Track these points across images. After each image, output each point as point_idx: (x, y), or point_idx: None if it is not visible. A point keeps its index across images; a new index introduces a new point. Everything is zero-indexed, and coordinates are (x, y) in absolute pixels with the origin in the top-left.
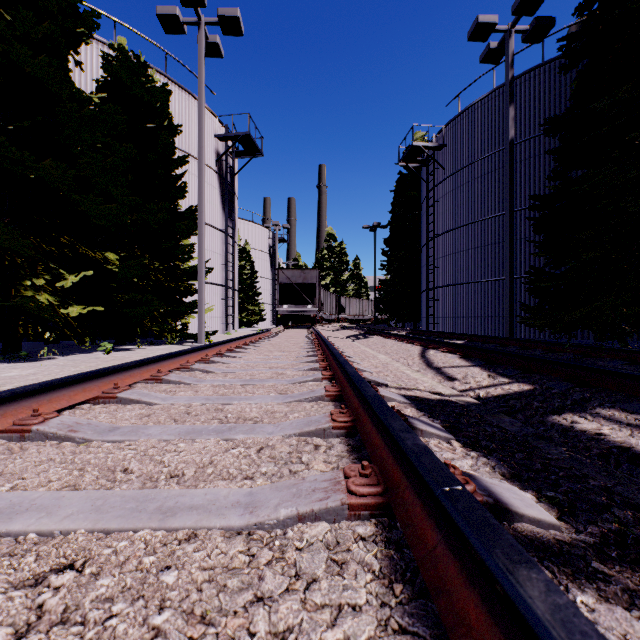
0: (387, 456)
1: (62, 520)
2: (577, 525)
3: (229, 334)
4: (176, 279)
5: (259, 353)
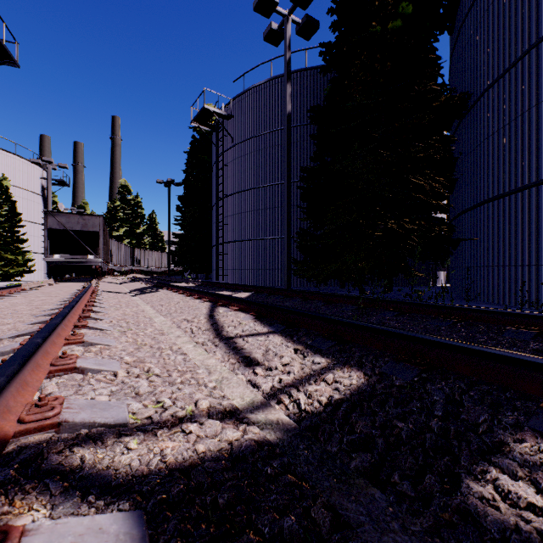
0: None
1: None
2: None
3: None
4: None
5: None
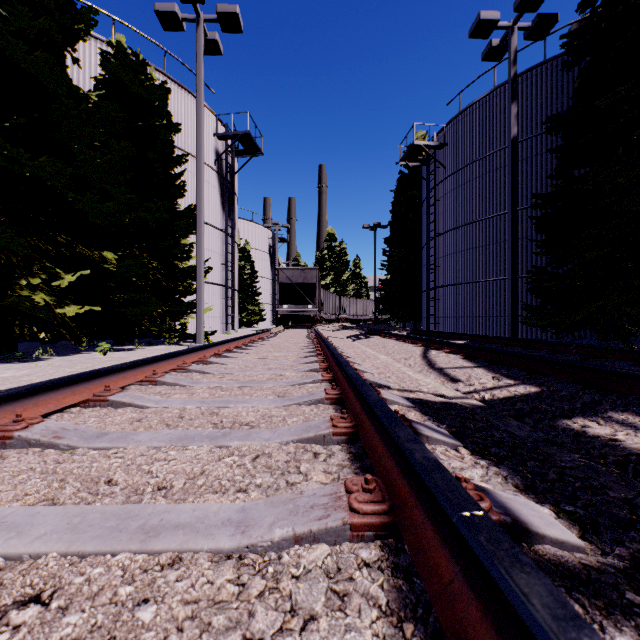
0: (392, 468)
1: (33, 541)
2: (602, 545)
3: (229, 334)
4: (175, 279)
5: (258, 353)
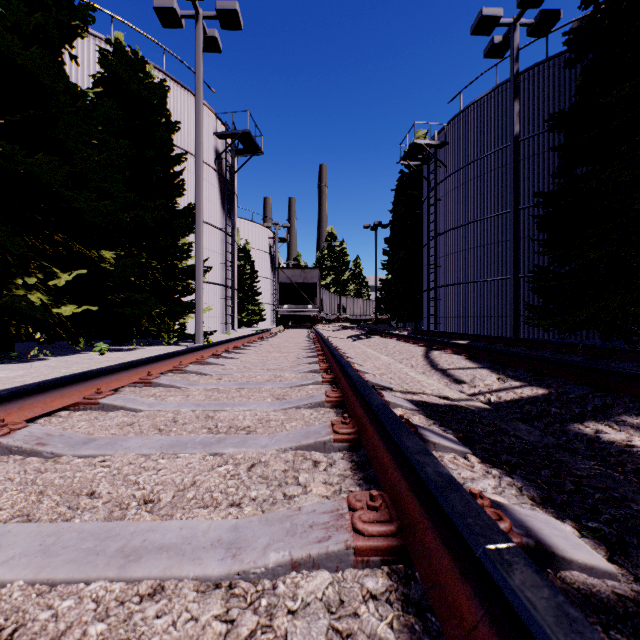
0: (399, 481)
1: None
2: (634, 570)
3: (228, 334)
4: (174, 278)
5: (257, 354)
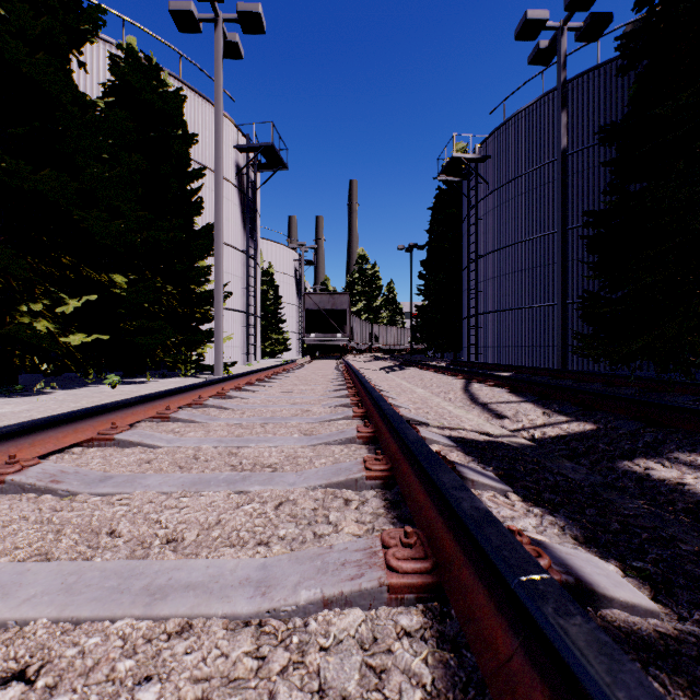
0: (435, 518)
1: (20, 605)
2: (679, 609)
3: (250, 365)
4: (191, 304)
5: (282, 387)
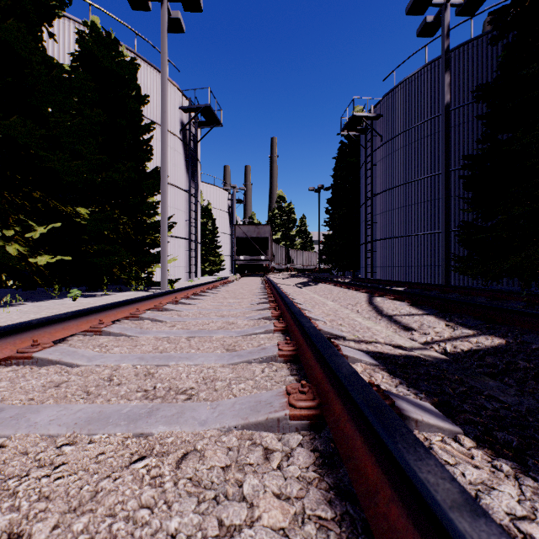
0: (407, 532)
1: None
2: None
3: (192, 281)
4: (143, 232)
5: (214, 300)
